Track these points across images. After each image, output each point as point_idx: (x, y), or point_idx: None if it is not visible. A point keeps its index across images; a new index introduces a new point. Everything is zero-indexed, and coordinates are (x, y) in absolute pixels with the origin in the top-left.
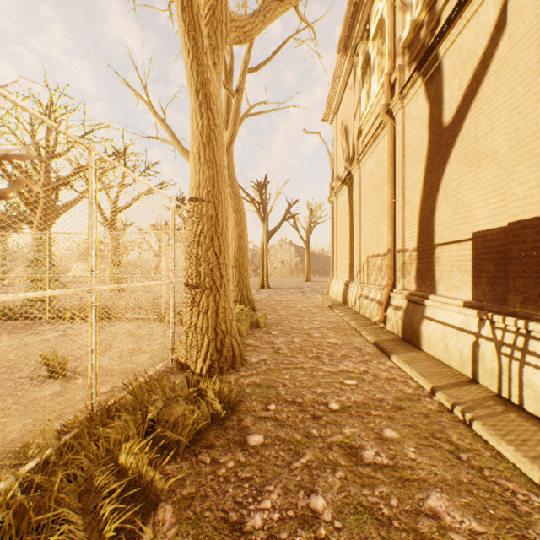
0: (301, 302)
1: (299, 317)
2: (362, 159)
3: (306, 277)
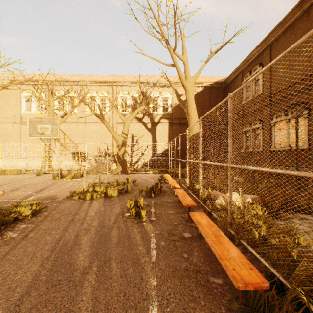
0: None
1: None
2: (25, 123)
3: None
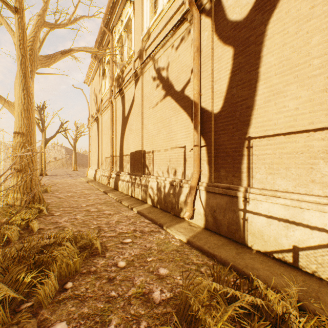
0: (71, 181)
1: (70, 187)
2: (103, 113)
3: (74, 168)
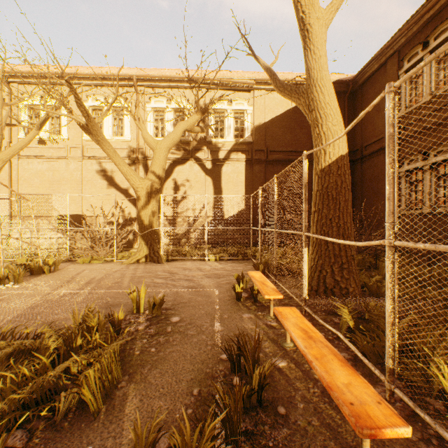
0: None
1: None
2: None
3: None
